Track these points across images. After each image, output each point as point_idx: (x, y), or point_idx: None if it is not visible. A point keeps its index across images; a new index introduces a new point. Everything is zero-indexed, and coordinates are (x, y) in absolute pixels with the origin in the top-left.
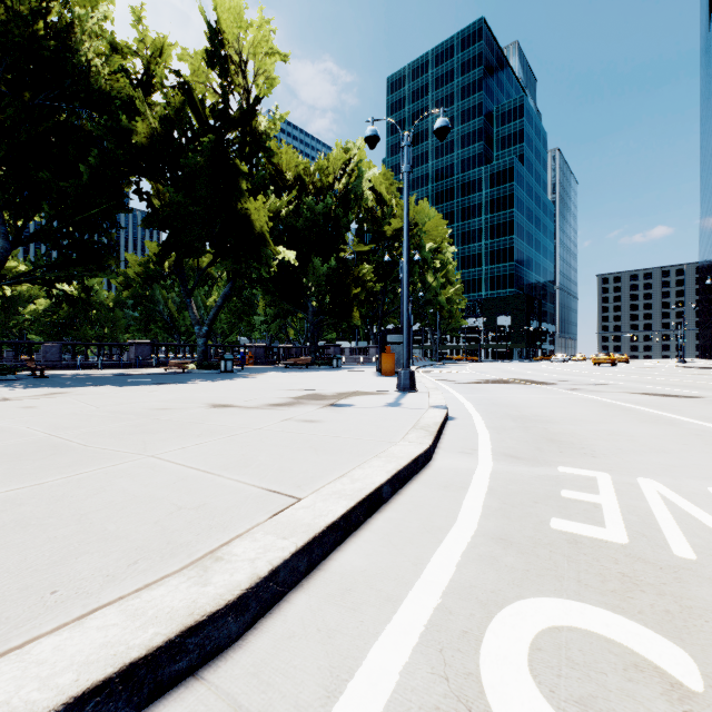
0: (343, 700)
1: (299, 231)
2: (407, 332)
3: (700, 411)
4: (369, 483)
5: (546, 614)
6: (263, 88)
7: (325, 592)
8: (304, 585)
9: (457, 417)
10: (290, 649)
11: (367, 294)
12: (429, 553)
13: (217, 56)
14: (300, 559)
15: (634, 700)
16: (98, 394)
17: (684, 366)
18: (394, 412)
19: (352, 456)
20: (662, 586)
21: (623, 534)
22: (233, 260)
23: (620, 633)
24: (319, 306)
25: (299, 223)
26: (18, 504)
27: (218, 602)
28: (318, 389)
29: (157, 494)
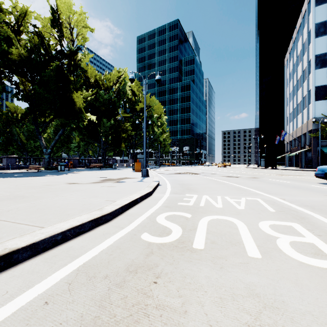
0: (132, 223)
1: (97, 106)
2: (145, 154)
3: (236, 180)
4: (134, 197)
5: (170, 213)
6: (80, 40)
7: (126, 215)
8: (121, 215)
9: (162, 185)
10: (121, 220)
11: (128, 135)
12: (149, 209)
13: (57, 22)
14: (120, 209)
15: (179, 219)
16: (6, 181)
17: (247, 167)
18: (140, 183)
19: (128, 193)
20: (194, 209)
21: (192, 204)
22: (64, 119)
23: (182, 214)
24: (106, 141)
25: (97, 102)
26: (34, 206)
27: (107, 212)
28: (110, 177)
29: (75, 203)
